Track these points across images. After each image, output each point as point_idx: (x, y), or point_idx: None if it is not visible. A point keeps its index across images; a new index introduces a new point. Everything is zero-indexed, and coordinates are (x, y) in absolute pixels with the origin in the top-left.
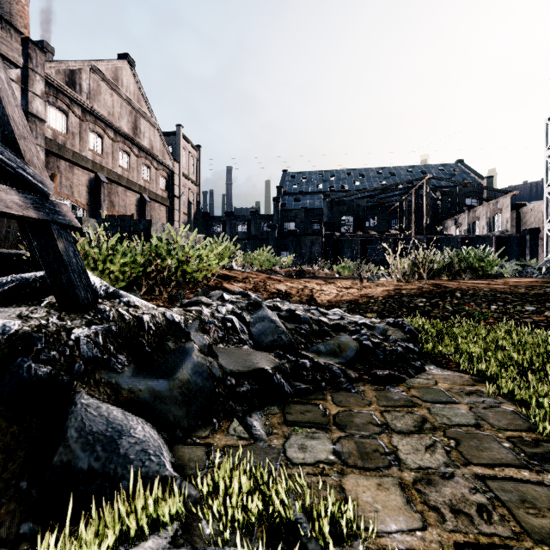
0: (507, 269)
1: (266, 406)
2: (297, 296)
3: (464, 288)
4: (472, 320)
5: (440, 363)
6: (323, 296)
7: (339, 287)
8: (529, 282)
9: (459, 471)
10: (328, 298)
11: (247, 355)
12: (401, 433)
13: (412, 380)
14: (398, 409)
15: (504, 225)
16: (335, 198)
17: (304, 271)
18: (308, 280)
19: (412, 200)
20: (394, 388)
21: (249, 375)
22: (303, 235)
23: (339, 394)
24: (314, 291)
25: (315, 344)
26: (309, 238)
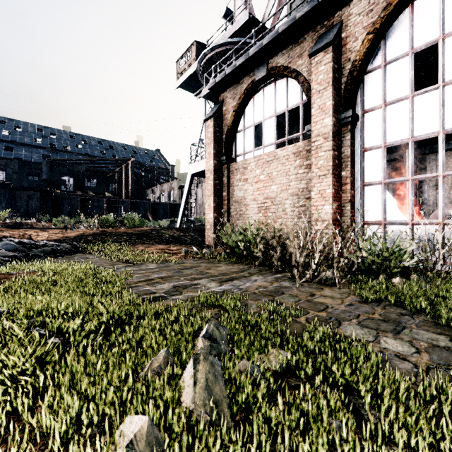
0: (165, 223)
1: (16, 262)
2: (20, 238)
3: (113, 232)
4: (104, 242)
5: (82, 253)
6: (39, 238)
7: (50, 233)
8: (145, 229)
9: (66, 261)
10: (42, 239)
11: (5, 252)
12: (57, 260)
13: (68, 256)
14: (59, 259)
15: (175, 197)
16: (55, 160)
17: (22, 224)
18: (27, 230)
19: (123, 173)
20: (61, 257)
21: (8, 256)
22: (19, 189)
23: (42, 259)
24: (32, 236)
25: (33, 250)
26: (26, 192)
